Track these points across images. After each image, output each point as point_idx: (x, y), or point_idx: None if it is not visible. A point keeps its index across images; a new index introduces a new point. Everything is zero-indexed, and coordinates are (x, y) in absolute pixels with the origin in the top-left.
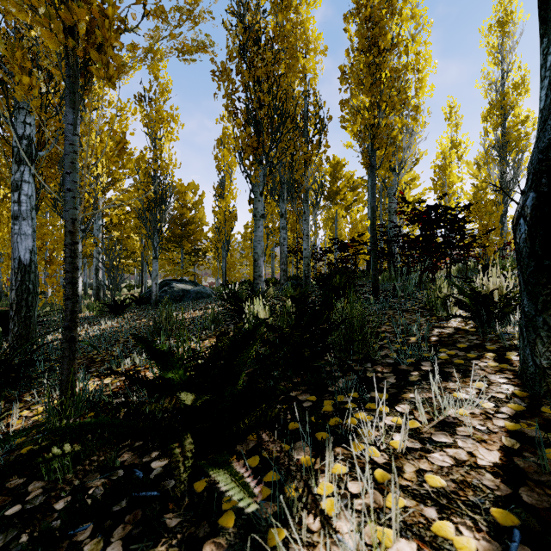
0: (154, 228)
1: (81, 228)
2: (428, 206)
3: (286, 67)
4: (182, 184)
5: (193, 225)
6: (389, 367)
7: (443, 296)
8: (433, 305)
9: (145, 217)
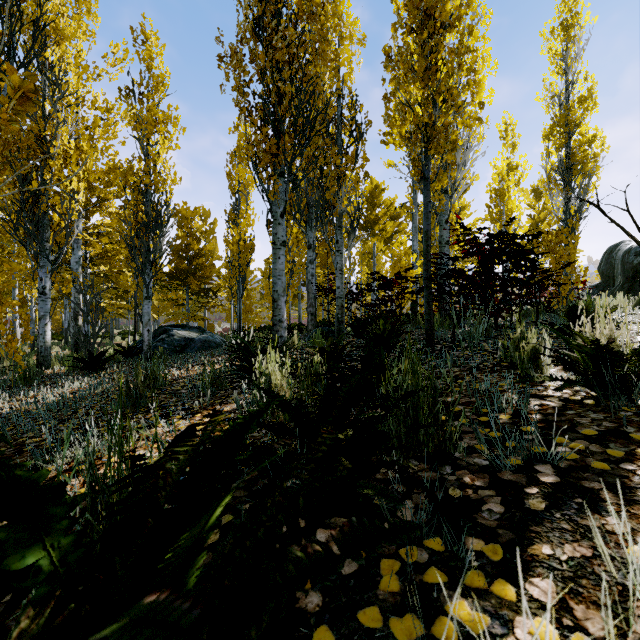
0: (146, 260)
1: (50, 259)
2: (489, 234)
3: (314, 52)
4: (187, 208)
5: (201, 258)
6: (483, 474)
7: (531, 349)
8: (511, 360)
9: (133, 245)
